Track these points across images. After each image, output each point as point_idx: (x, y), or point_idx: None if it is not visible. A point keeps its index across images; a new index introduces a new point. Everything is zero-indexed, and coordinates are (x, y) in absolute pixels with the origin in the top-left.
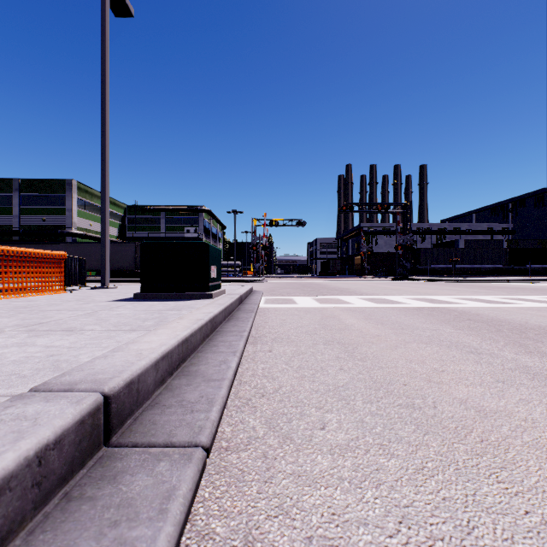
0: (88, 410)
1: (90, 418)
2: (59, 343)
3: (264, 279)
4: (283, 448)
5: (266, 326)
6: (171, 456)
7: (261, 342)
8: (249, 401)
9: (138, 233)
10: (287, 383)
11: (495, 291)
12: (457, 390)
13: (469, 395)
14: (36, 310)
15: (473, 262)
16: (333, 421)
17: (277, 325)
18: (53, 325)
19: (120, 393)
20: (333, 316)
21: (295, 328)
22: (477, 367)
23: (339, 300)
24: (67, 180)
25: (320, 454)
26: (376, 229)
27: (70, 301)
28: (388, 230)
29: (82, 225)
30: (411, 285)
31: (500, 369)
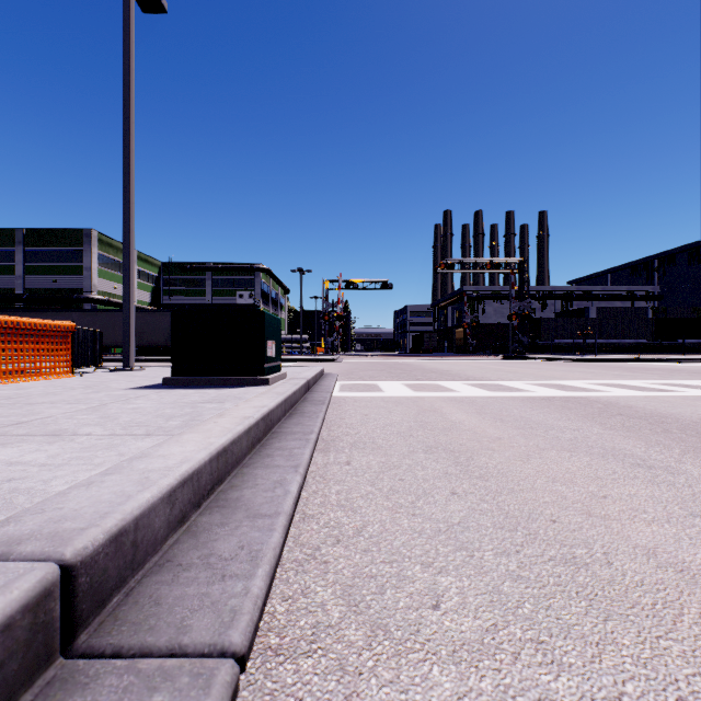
0: (22, 602)
1: (26, 615)
2: (31, 456)
3: (339, 358)
4: (372, 649)
5: (342, 425)
6: (175, 680)
7: (336, 448)
8: (317, 551)
9: (176, 299)
10: (375, 518)
11: (643, 374)
12: (636, 530)
13: (657, 540)
14: (22, 402)
15: (608, 336)
16: (452, 592)
17: (357, 422)
18: (35, 426)
19: (96, 556)
20: (434, 409)
21: (382, 427)
22: (654, 491)
23: (439, 386)
24: (85, 230)
25: (436, 662)
26: (483, 293)
27: (75, 388)
28: (499, 294)
29: (104, 288)
30: (530, 365)
31: (689, 494)
